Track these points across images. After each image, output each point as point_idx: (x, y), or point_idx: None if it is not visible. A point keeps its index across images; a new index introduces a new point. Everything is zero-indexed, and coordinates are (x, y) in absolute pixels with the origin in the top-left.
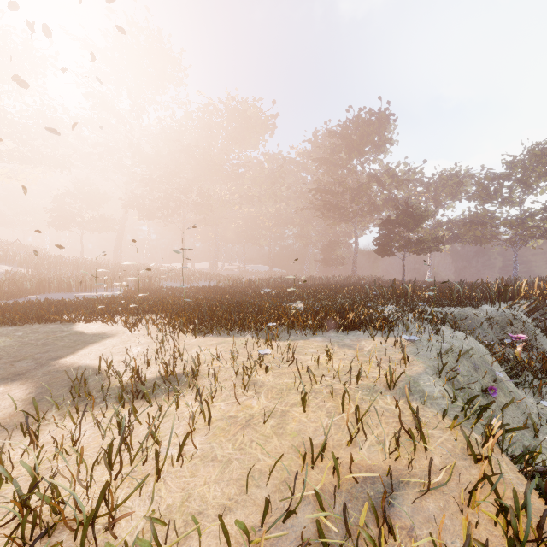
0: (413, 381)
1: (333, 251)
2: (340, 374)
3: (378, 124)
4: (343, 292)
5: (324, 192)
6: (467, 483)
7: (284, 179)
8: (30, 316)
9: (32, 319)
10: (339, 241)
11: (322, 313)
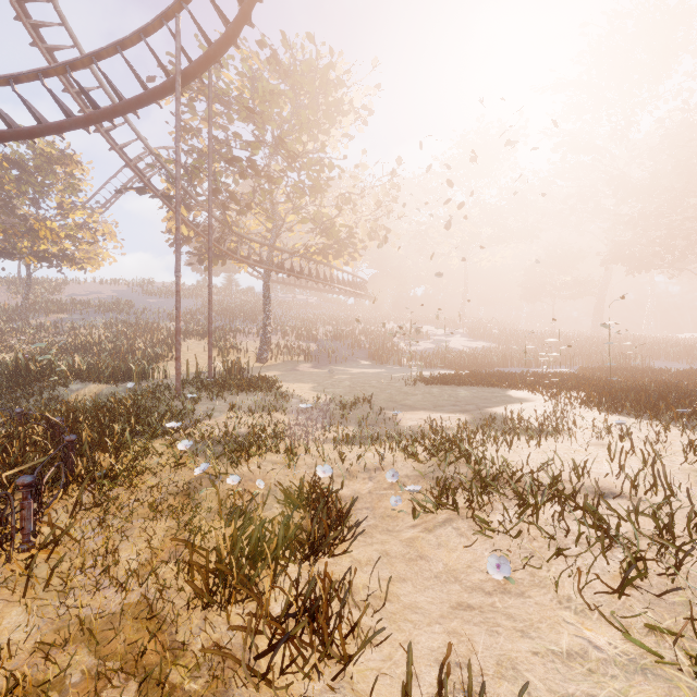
0: None
1: None
2: None
3: None
4: None
5: None
6: (680, 516)
7: None
8: (482, 381)
9: (483, 383)
10: None
11: None
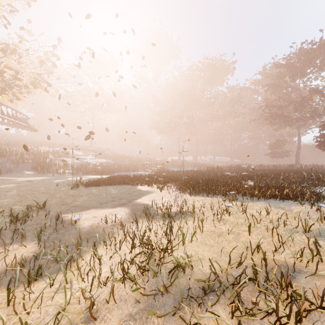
0: (324, 231)
1: (279, 147)
2: (273, 221)
3: (319, 50)
4: (284, 176)
5: (271, 107)
6: None
7: (240, 102)
8: (121, 182)
9: (121, 183)
10: (284, 140)
11: (265, 188)
